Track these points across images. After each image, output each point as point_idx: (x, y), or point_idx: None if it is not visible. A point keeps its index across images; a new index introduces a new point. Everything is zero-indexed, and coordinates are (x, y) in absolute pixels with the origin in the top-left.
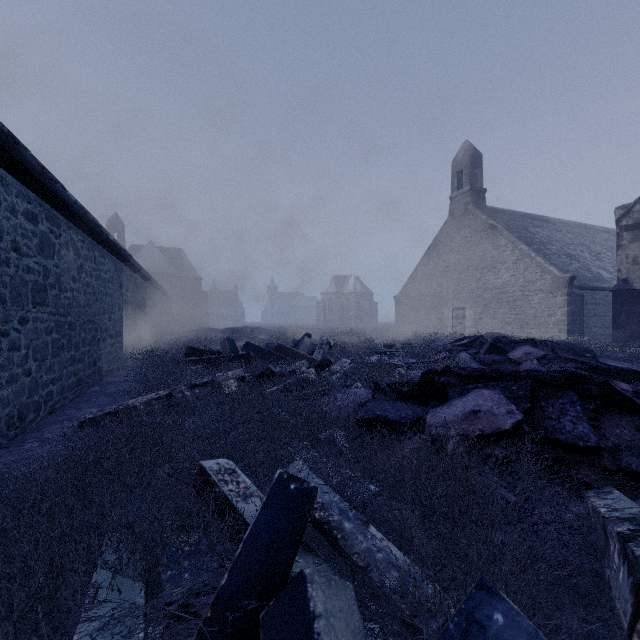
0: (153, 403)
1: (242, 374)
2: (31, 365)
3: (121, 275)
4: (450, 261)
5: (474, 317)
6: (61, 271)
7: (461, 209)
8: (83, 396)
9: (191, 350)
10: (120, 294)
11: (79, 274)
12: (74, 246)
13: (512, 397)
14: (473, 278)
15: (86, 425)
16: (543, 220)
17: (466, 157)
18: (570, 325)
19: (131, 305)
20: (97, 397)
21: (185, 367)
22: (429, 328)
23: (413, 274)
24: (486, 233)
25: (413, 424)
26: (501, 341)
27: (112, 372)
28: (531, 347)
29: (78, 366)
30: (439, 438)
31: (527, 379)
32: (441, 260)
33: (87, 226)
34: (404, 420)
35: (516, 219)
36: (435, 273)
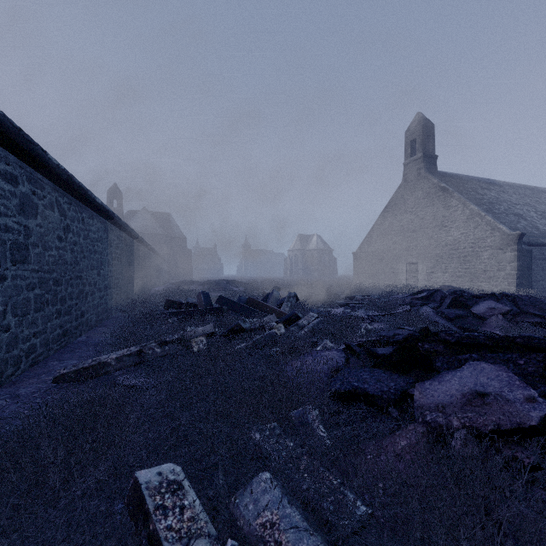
0: (124, 359)
1: (212, 330)
2: (10, 321)
3: (110, 235)
4: (404, 221)
5: (426, 271)
6: (45, 231)
7: (414, 174)
8: (69, 346)
9: (170, 303)
10: (109, 252)
11: (65, 234)
12: (60, 207)
13: (520, 373)
14: (425, 236)
15: (60, 380)
16: (490, 183)
17: (419, 127)
18: (519, 279)
19: (121, 261)
20: (81, 348)
21: (162, 319)
22: (384, 281)
23: (370, 233)
24: (438, 195)
25: (397, 400)
26: (463, 296)
27: (101, 322)
28: (494, 302)
29: (64, 318)
30: (438, 428)
31: (524, 347)
32: (395, 220)
33: (73, 189)
34: (386, 395)
35: (465, 182)
36: (390, 232)
